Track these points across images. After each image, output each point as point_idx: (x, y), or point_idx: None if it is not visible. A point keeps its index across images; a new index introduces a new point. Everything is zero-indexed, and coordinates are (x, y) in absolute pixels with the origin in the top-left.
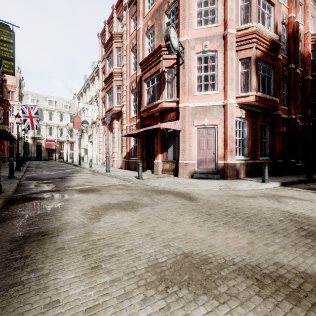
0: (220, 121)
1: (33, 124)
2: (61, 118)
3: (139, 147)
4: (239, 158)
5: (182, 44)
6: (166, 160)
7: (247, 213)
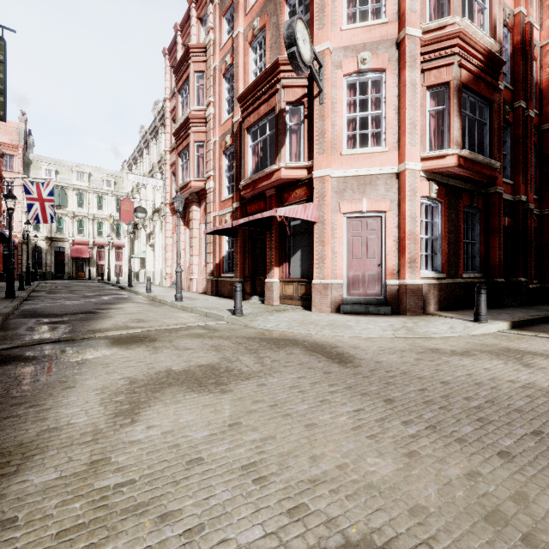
0: (391, 204)
1: (45, 212)
2: (100, 203)
3: (237, 255)
4: (426, 274)
5: (319, 57)
6: (288, 279)
7: (472, 396)
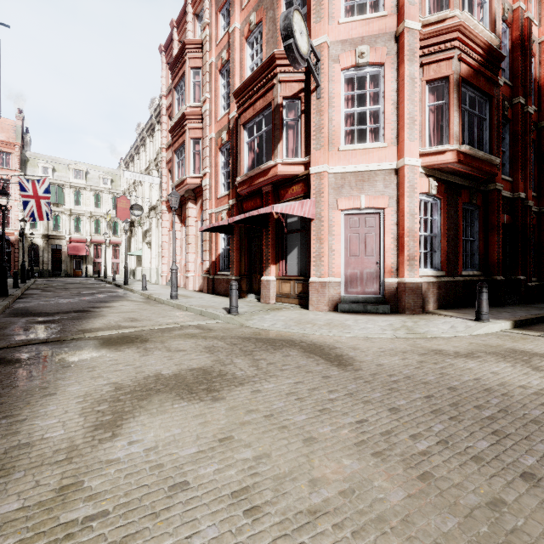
0: (389, 200)
1: (41, 210)
2: (97, 201)
3: (234, 253)
4: (425, 272)
5: (316, 51)
6: (285, 277)
7: (483, 404)
